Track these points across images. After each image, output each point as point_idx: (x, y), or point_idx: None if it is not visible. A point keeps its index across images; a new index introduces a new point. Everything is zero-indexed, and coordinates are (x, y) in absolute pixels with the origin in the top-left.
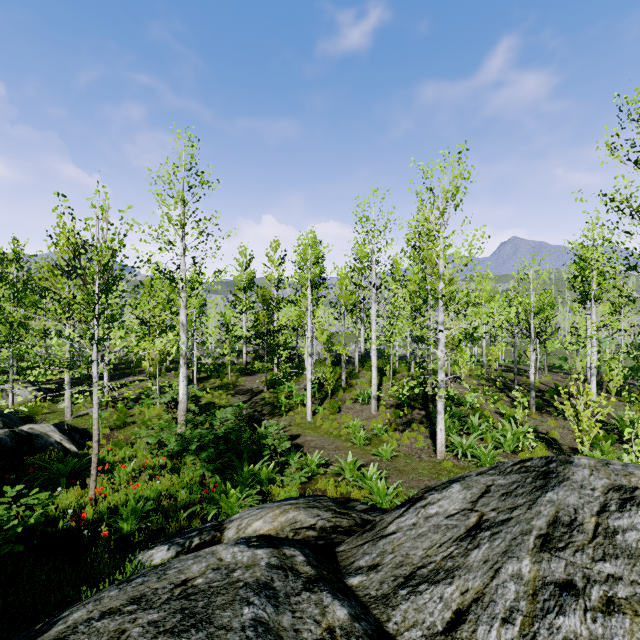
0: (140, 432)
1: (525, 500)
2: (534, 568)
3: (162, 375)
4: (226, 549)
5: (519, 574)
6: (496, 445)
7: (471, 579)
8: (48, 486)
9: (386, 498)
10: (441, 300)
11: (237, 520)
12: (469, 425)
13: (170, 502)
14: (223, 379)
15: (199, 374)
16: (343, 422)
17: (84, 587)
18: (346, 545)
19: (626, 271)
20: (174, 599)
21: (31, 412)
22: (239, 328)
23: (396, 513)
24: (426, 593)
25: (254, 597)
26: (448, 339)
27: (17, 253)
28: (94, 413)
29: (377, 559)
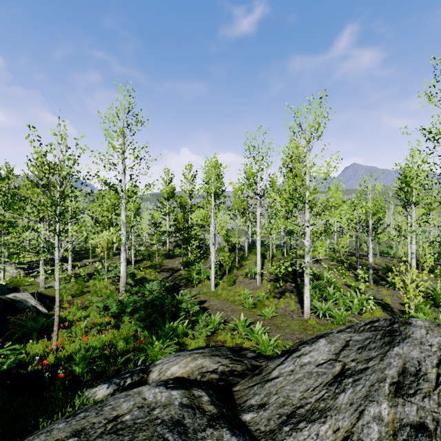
0: (92, 299)
1: (377, 353)
2: (391, 411)
3: (110, 258)
4: (149, 390)
5: (380, 416)
6: (346, 308)
7: (341, 419)
8: (24, 338)
9: (269, 347)
10: (307, 204)
11: (159, 365)
12: (326, 294)
13: (111, 351)
14: (152, 261)
15: (136, 257)
16: (237, 291)
17: (42, 418)
18: (240, 386)
19: (440, 183)
20: (106, 433)
21: (16, 284)
22: (164, 225)
23: (278, 361)
24: (305, 430)
25: (168, 434)
26: (310, 233)
27: (8, 173)
28: (56, 286)
29: (264, 399)
